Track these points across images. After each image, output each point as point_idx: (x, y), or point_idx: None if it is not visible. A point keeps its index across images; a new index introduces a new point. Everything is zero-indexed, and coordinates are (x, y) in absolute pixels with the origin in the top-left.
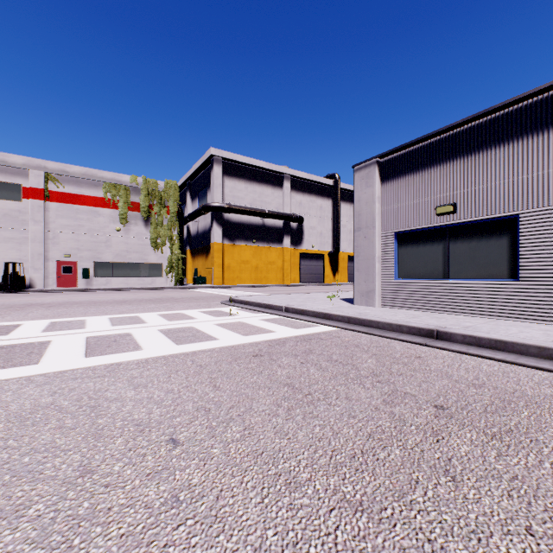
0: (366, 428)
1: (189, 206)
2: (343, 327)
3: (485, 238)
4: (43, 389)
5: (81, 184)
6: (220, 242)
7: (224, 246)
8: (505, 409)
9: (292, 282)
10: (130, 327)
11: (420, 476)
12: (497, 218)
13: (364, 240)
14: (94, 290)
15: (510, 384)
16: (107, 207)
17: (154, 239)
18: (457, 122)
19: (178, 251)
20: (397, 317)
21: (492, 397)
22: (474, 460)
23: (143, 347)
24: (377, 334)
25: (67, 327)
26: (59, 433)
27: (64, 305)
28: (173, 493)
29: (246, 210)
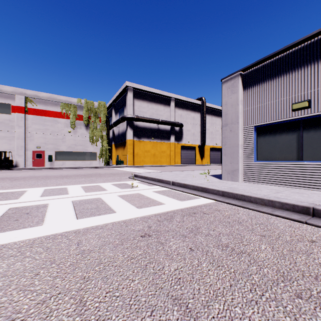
0: None
1: (114, 117)
2: (219, 199)
3: None
4: None
5: (47, 104)
6: (132, 139)
7: (134, 142)
8: None
9: (176, 164)
10: (52, 198)
11: None
12: None
13: (230, 133)
14: (54, 168)
15: None
16: (63, 118)
17: (91, 137)
18: (313, 32)
19: (106, 145)
20: (264, 192)
21: None
22: None
23: (44, 222)
24: (252, 208)
25: (6, 197)
26: None
27: (25, 178)
28: None
29: (148, 119)
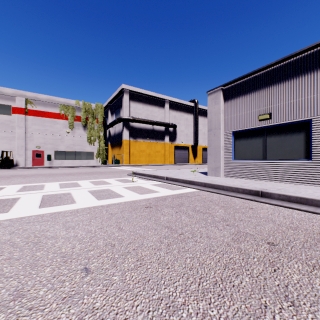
0: (223, 259)
1: (110, 118)
2: (201, 189)
3: (289, 134)
4: (6, 229)
5: (46, 105)
6: (128, 139)
7: (130, 142)
8: (317, 246)
9: (170, 163)
10: (70, 189)
11: (267, 301)
12: (297, 121)
13: (213, 136)
14: (54, 167)
15: (315, 227)
16: (61, 119)
17: (89, 138)
18: (272, 63)
19: (103, 145)
20: (235, 183)
21: (305, 237)
22: (305, 286)
23: (76, 202)
24: (223, 194)
25: (33, 189)
26: (7, 263)
27: (34, 176)
28: (79, 316)
29: (143, 120)
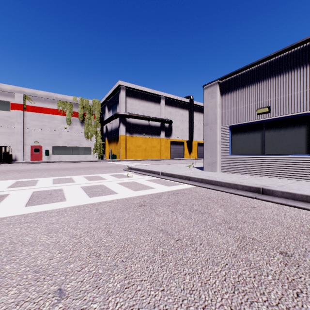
0: (230, 277)
1: (107, 114)
2: (198, 185)
3: (289, 128)
4: None
5: (44, 101)
6: (124, 135)
7: (126, 137)
8: None
9: (165, 158)
10: (63, 185)
11: None
12: (298, 115)
13: (210, 131)
14: (52, 162)
15: None
16: (59, 115)
17: (86, 133)
18: (271, 54)
19: (100, 140)
20: (233, 179)
21: None
22: None
23: (66, 199)
24: (221, 190)
25: (25, 184)
26: None
27: (30, 171)
28: None
29: (139, 116)
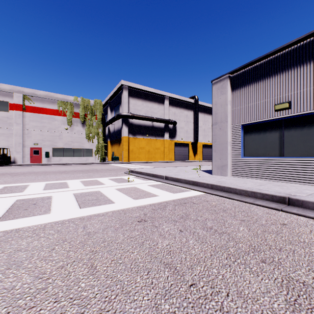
0: None
1: (109, 115)
2: (208, 192)
3: None
4: None
5: (44, 101)
6: (127, 136)
7: (129, 139)
8: None
9: (170, 160)
10: (54, 191)
11: None
12: None
13: (219, 131)
14: (51, 165)
15: None
16: (60, 115)
17: (87, 134)
18: (292, 41)
19: (102, 142)
20: (248, 185)
21: None
22: None
23: (51, 211)
24: (236, 199)
25: (11, 190)
26: None
27: (25, 174)
28: None
29: (142, 117)
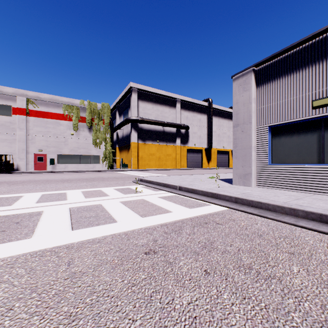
0: None
1: (118, 120)
2: (232, 207)
3: None
4: None
5: (49, 105)
6: (136, 142)
7: (138, 144)
8: None
9: (182, 167)
10: (48, 205)
11: None
12: None
13: (241, 134)
14: (56, 172)
15: None
16: (65, 120)
17: (94, 140)
18: None
19: (110, 148)
20: (282, 198)
21: None
22: None
23: (34, 233)
24: (271, 218)
25: None
26: None
27: (24, 183)
28: None
29: (153, 121)
